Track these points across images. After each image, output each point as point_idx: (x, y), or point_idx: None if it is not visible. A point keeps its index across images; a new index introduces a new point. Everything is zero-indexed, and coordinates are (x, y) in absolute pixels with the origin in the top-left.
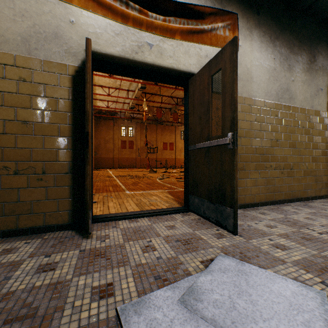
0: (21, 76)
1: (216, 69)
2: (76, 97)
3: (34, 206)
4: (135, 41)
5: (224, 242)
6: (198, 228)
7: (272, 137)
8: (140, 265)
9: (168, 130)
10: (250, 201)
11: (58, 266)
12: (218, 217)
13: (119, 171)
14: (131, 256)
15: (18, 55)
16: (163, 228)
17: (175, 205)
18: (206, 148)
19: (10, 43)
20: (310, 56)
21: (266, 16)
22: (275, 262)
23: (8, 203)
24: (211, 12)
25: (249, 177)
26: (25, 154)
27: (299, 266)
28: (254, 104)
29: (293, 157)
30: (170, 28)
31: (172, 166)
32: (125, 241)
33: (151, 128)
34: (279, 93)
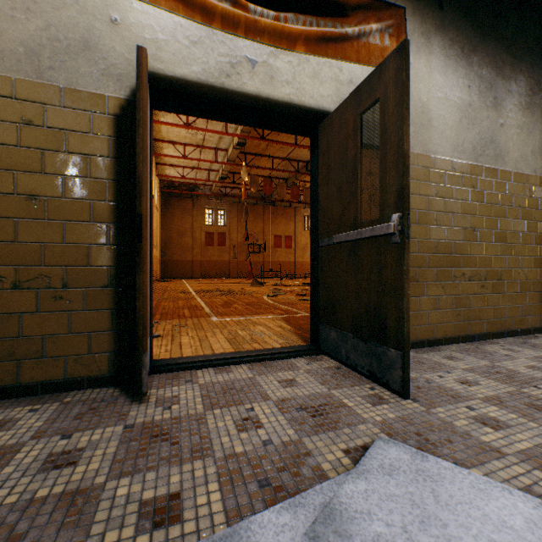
0: (24, 115)
1: (368, 102)
2: (121, 152)
3: (48, 344)
4: (225, 55)
5: (386, 413)
6: (337, 385)
7: (466, 223)
8: (233, 456)
9: (284, 215)
10: (428, 335)
11: (82, 457)
12: (372, 365)
13: (201, 284)
14: (216, 438)
15: (20, 79)
16: (274, 384)
17: (295, 342)
18: (351, 243)
19: (5, 58)
20: (532, 82)
21: (455, 12)
22: (484, 454)
23: (2, 340)
24: (359, 4)
25: (425, 293)
26: (32, 252)
27: (531, 462)
28: (435, 166)
29: (503, 259)
30: (287, 32)
31: (290, 274)
32: (206, 408)
33: (255, 211)
34: (478, 147)
